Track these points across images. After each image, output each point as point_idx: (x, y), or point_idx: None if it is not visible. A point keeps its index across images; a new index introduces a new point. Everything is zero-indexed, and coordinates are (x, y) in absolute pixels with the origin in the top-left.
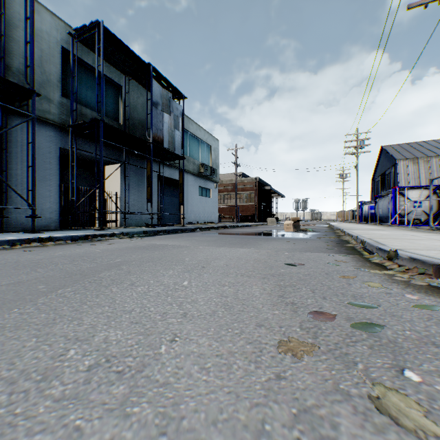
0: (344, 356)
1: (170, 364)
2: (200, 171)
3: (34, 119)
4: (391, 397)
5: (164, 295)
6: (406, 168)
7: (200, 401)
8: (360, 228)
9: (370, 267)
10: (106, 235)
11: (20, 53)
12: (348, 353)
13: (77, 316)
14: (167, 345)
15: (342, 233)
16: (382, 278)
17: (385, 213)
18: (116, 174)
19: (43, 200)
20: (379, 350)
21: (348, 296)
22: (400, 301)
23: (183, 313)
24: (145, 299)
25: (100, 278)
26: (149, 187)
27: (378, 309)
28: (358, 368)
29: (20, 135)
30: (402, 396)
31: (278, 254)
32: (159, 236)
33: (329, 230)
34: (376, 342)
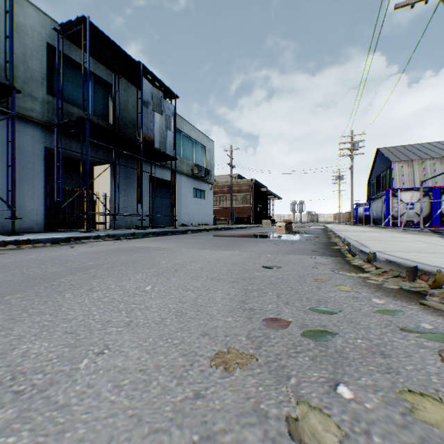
0: (280, 369)
1: (82, 381)
2: (194, 172)
3: (14, 117)
4: (312, 418)
5: (119, 301)
6: (401, 171)
7: (92, 427)
8: (352, 230)
9: (348, 269)
10: (91, 237)
11: (2, 48)
12: (286, 365)
13: (9, 326)
14: (91, 358)
15: (333, 235)
16: (356, 281)
17: (379, 215)
18: (106, 174)
19: (27, 201)
20: (321, 361)
21: (312, 301)
22: (364, 306)
23: (128, 321)
24: (95, 306)
25: (60, 282)
26: (139, 188)
27: (338, 314)
28: (289, 384)
29: (2, 133)
30: (324, 417)
31: (260, 256)
32: (146, 238)
33: (322, 232)
34: (321, 352)
